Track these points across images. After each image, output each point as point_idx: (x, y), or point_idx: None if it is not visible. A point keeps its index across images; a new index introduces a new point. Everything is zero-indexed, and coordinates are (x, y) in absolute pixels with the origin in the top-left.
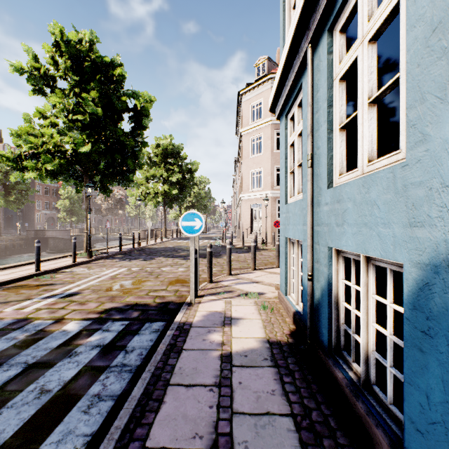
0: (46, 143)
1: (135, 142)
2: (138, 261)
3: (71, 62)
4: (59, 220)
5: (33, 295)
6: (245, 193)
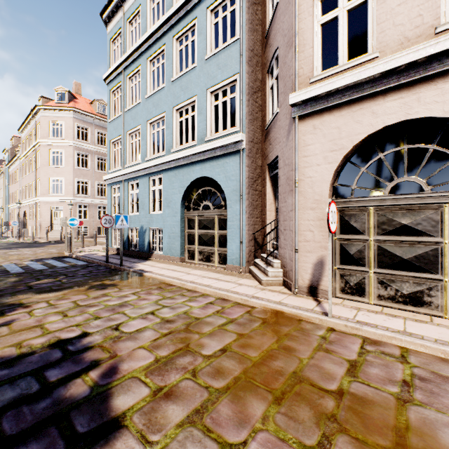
0: None
1: None
2: None
3: None
4: None
5: None
6: (45, 197)
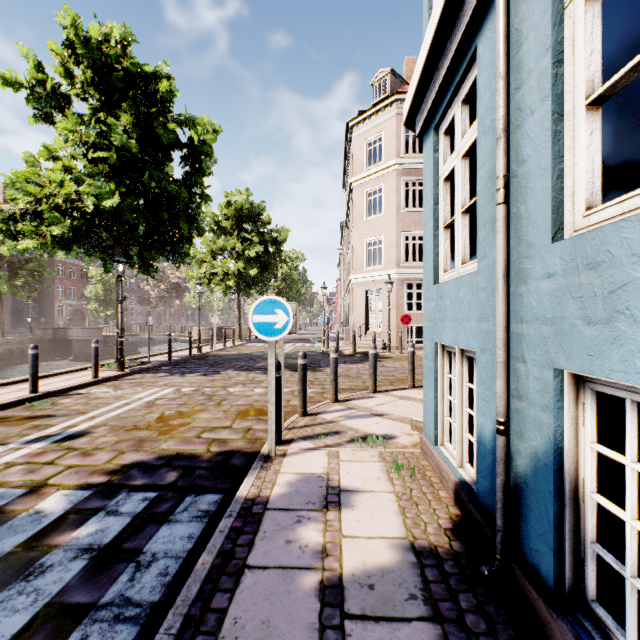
0: (55, 196)
1: (191, 194)
2: (194, 376)
3: (94, 72)
4: (90, 314)
5: (11, 437)
6: (358, 274)
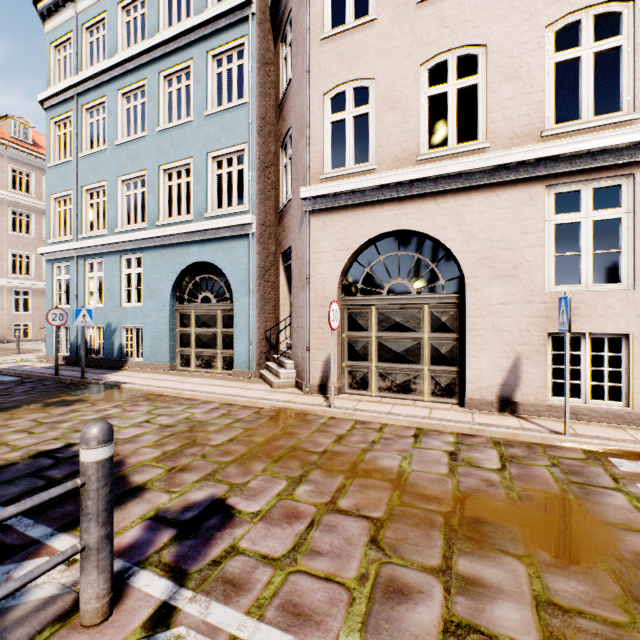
0: None
1: None
2: None
3: None
4: None
5: None
6: None
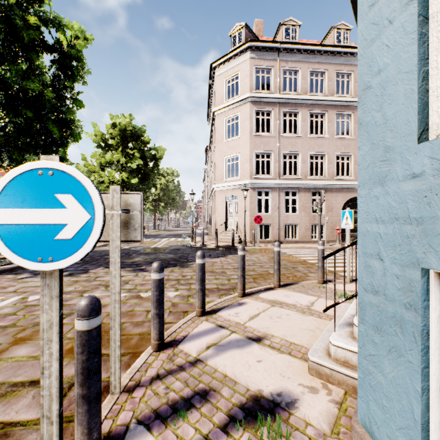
0: None
1: (59, 96)
2: None
3: None
4: None
5: None
6: (219, 184)
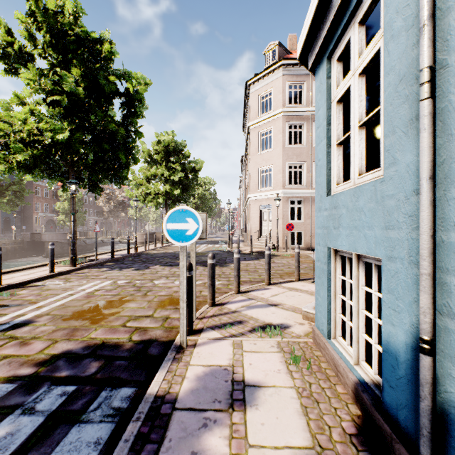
0: (21, 131)
1: (127, 131)
2: (129, 270)
3: (52, 37)
4: (58, 223)
5: None
6: (254, 193)
